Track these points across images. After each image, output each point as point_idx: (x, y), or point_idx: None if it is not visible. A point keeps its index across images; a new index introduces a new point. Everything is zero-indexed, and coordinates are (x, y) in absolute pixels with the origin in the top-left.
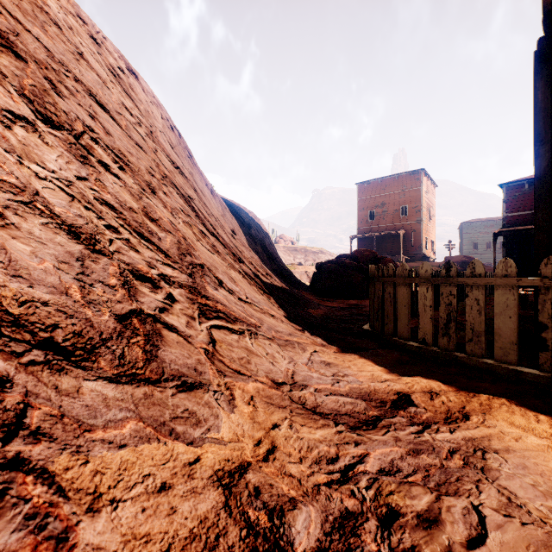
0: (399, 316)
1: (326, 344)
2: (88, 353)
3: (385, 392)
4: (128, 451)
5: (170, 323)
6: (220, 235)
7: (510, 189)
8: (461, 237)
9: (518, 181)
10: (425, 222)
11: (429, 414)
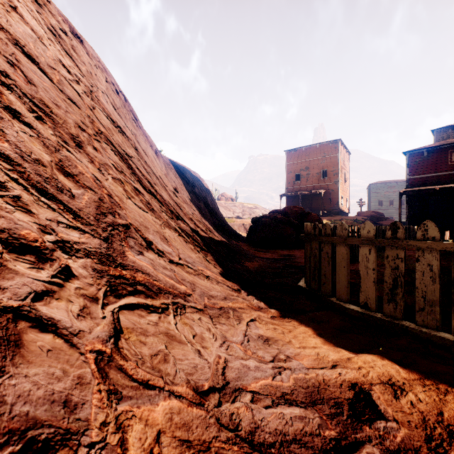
0: (338, 277)
1: (263, 307)
2: None
3: (337, 383)
4: None
5: (47, 316)
6: (158, 193)
7: (412, 156)
8: (369, 196)
9: (419, 149)
10: (341, 183)
11: (404, 431)
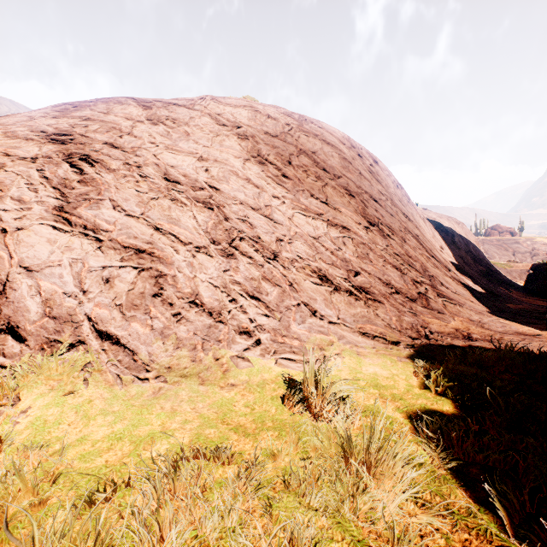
0: None
1: (508, 319)
2: (415, 300)
3: (531, 333)
4: (431, 319)
5: (429, 296)
6: (436, 256)
7: None
8: None
9: None
10: None
11: (546, 338)
